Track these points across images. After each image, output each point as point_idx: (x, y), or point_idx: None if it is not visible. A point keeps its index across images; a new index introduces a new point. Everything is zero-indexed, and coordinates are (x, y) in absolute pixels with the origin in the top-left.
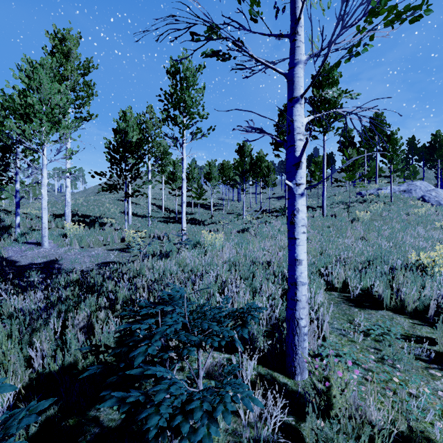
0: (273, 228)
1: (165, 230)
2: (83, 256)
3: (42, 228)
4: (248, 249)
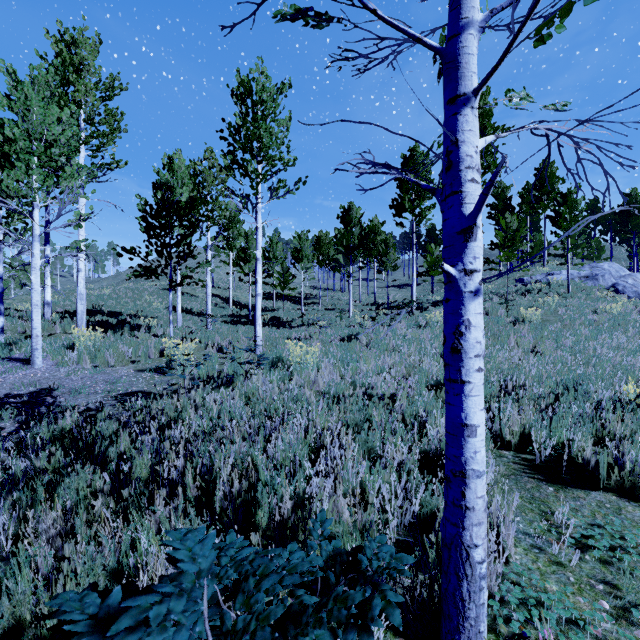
0: (394, 333)
1: (230, 336)
2: (95, 382)
3: (32, 336)
4: (357, 369)
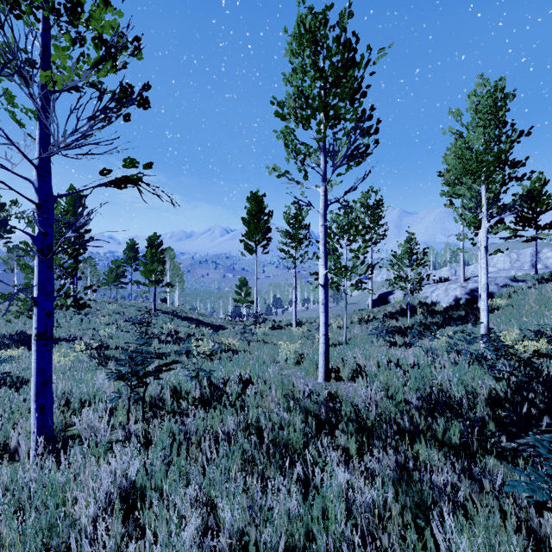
0: None
1: None
2: None
3: None
4: None
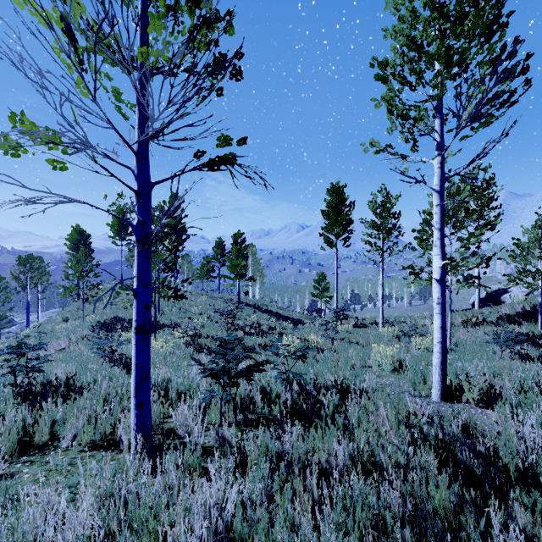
0: None
1: None
2: None
3: None
4: None
